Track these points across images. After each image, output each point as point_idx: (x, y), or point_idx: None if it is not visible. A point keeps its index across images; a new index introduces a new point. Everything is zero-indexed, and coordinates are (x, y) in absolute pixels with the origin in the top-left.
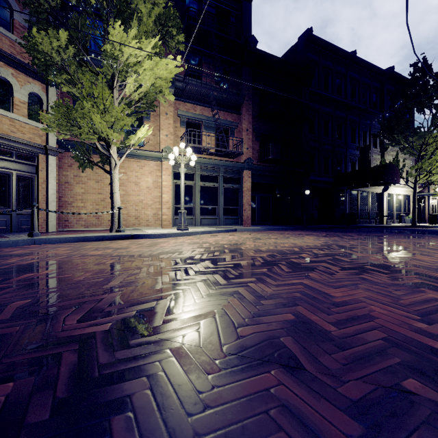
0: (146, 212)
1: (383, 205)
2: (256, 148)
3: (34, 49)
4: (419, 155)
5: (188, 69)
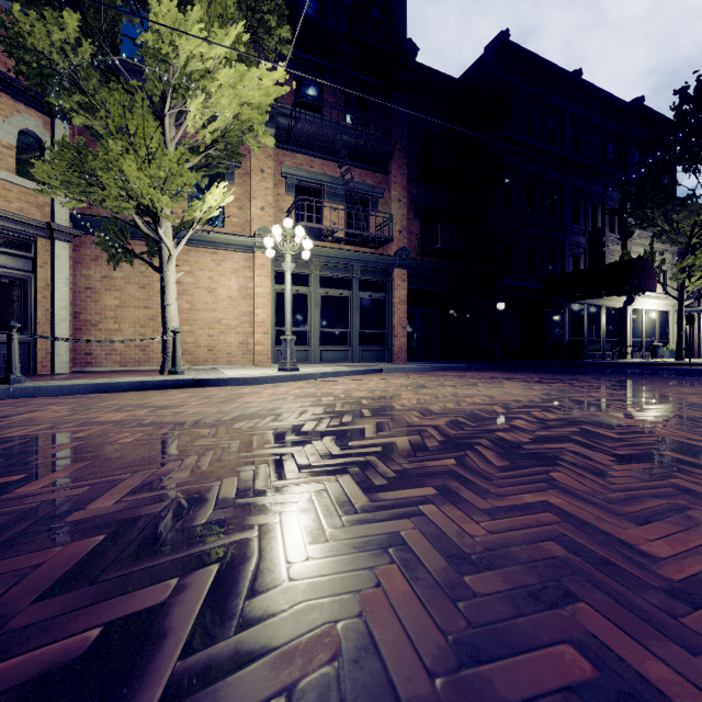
0: (228, 339)
1: (626, 328)
2: (414, 231)
3: (18, 44)
4: (688, 244)
5: (299, 94)
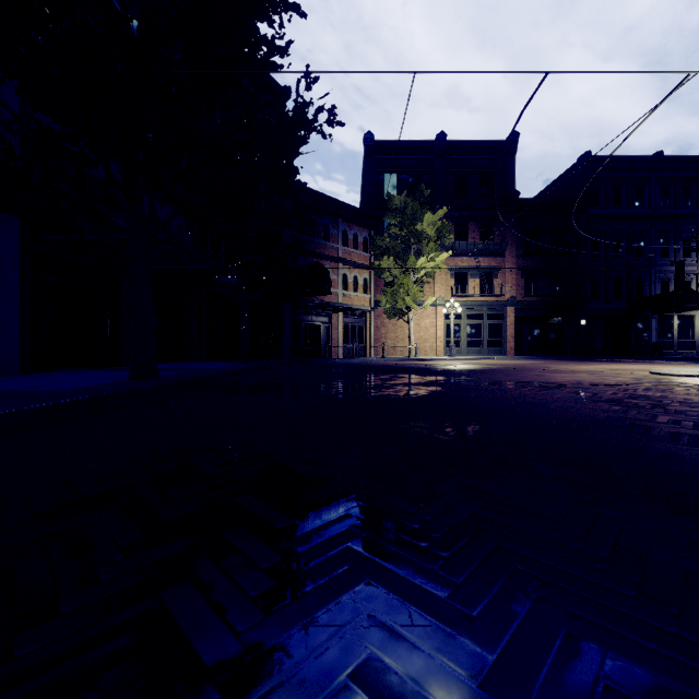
0: (425, 345)
1: None
2: (521, 284)
3: (379, 268)
4: None
5: (456, 239)
